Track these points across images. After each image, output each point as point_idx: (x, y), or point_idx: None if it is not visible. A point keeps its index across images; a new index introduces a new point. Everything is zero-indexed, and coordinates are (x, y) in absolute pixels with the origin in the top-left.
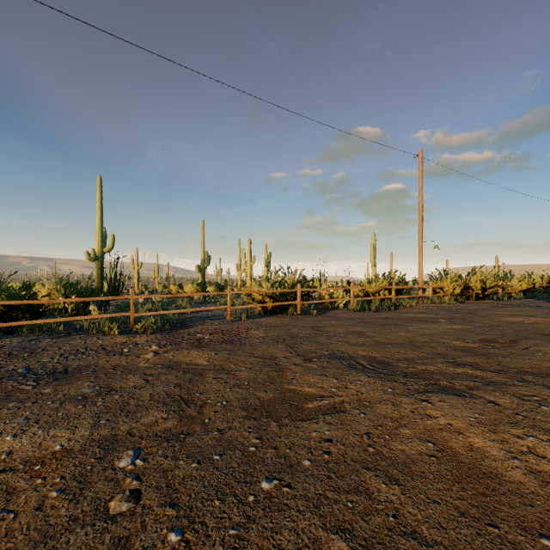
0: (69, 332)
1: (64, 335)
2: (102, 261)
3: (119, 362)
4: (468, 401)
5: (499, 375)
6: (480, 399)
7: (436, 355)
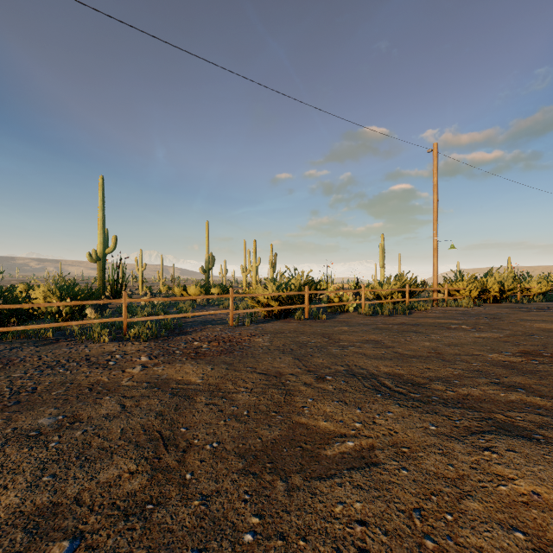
0: (58, 338)
1: (50, 342)
2: (104, 262)
3: (99, 378)
4: (548, 451)
5: None
6: None
7: (475, 373)
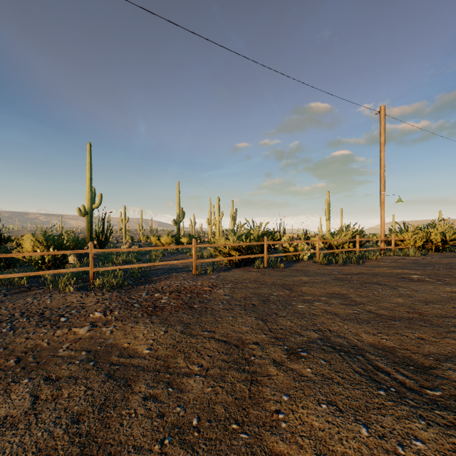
0: (31, 285)
1: (21, 290)
2: (91, 216)
3: (39, 341)
4: None
5: None
6: None
7: None
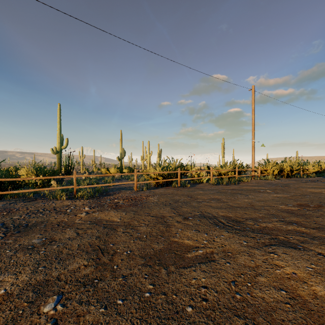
0: (36, 198)
1: (32, 200)
2: (61, 154)
3: (62, 219)
4: (303, 253)
5: (319, 232)
6: (311, 251)
7: (271, 215)
